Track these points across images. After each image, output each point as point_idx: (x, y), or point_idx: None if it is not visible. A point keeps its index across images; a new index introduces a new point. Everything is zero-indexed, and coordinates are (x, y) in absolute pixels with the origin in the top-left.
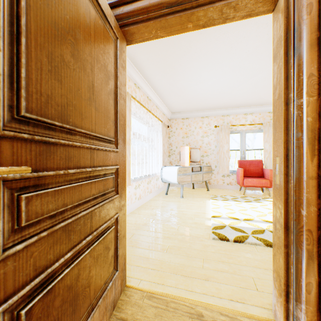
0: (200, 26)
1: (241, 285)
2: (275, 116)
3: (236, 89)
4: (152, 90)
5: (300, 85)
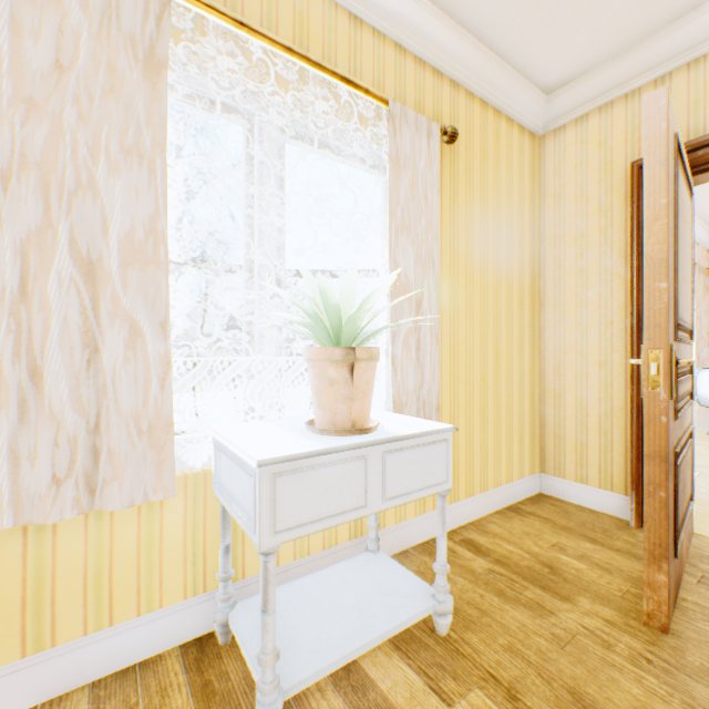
0: None
1: None
2: None
3: None
4: None
5: None
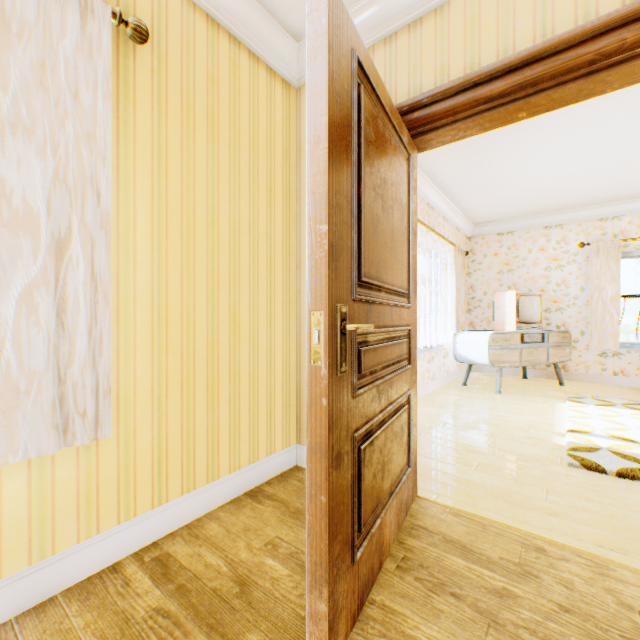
0: (539, 112)
1: (623, 533)
2: None
3: (635, 160)
4: (436, 190)
5: None
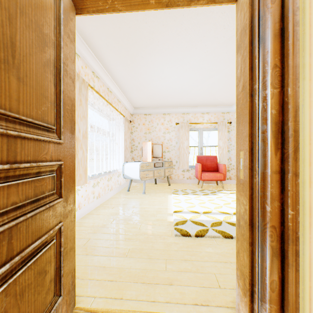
0: (163, 4)
1: (204, 284)
2: (238, 109)
3: (195, 88)
4: (113, 82)
5: (265, 75)
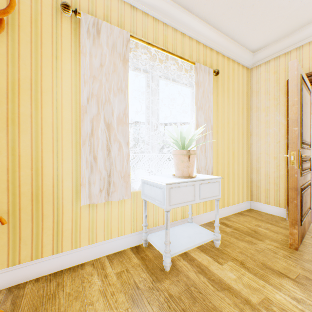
0: None
1: None
2: None
3: None
4: None
5: None
